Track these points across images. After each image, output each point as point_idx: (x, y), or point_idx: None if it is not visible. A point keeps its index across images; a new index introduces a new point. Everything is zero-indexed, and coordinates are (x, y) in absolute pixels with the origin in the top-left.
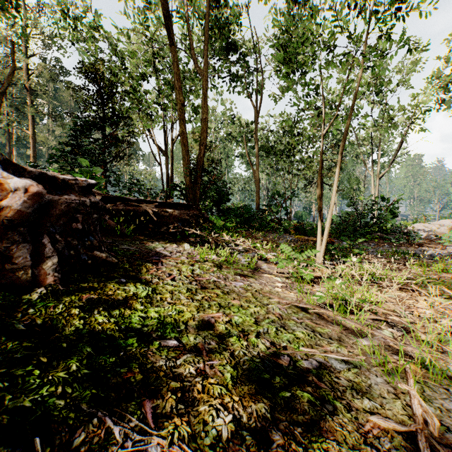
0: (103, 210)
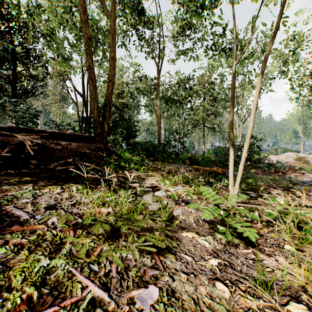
0: None
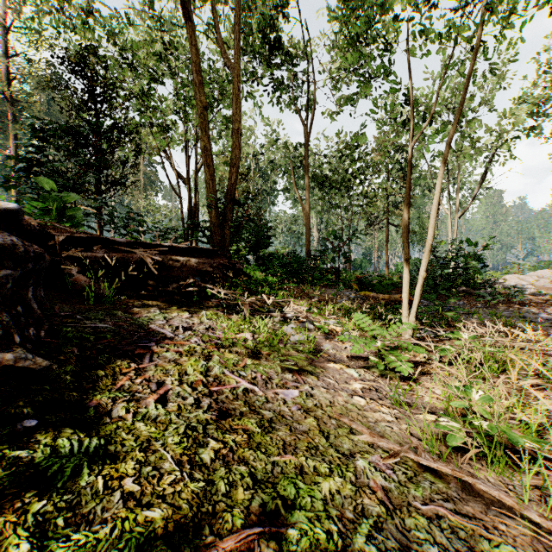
0: (38, 259)
